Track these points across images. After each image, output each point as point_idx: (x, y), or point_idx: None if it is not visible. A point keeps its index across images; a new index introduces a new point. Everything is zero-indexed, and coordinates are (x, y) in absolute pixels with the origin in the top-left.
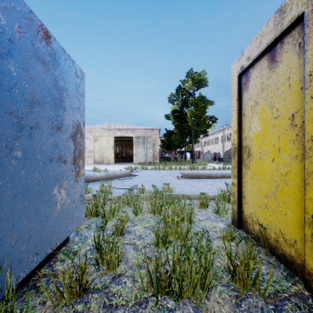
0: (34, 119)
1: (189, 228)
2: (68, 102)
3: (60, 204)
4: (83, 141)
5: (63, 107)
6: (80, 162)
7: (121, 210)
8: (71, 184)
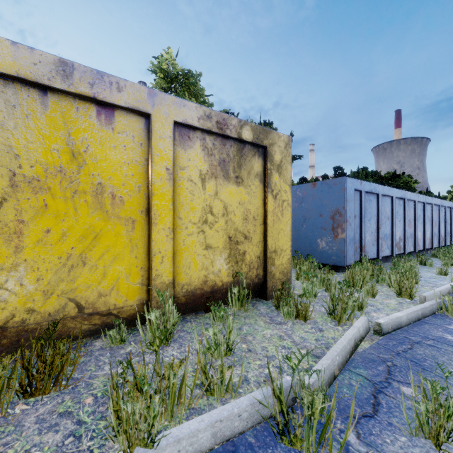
0: (309, 215)
1: (297, 273)
2: (327, 202)
3: (321, 247)
4: (342, 218)
5: (324, 206)
6: (339, 230)
7: (381, 282)
8: (330, 240)
